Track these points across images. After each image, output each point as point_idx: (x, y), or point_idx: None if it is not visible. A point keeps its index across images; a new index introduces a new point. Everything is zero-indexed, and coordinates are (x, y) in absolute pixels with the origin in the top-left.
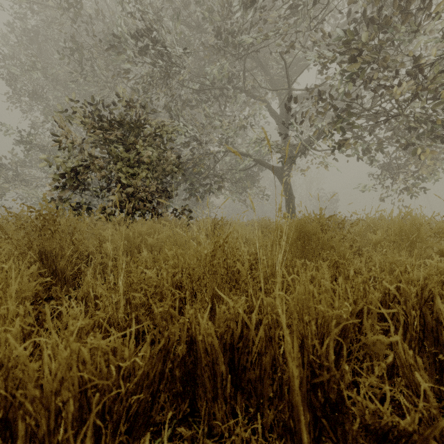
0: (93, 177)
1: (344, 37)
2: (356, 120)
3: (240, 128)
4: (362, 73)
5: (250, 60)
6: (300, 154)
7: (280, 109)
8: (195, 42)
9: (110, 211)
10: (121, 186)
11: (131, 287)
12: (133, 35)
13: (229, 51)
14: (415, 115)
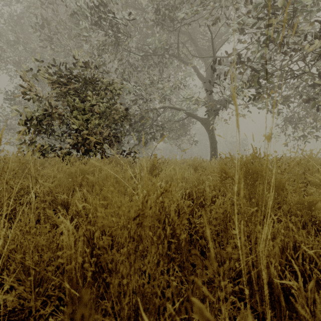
0: (55, 124)
1: (264, 4)
2: (271, 77)
3: (175, 88)
4: (278, 36)
5: (183, 35)
6: (222, 107)
7: (206, 73)
8: (140, 21)
9: (66, 152)
10: (76, 131)
11: (36, 249)
12: (89, 10)
13: (167, 25)
14: (319, 73)
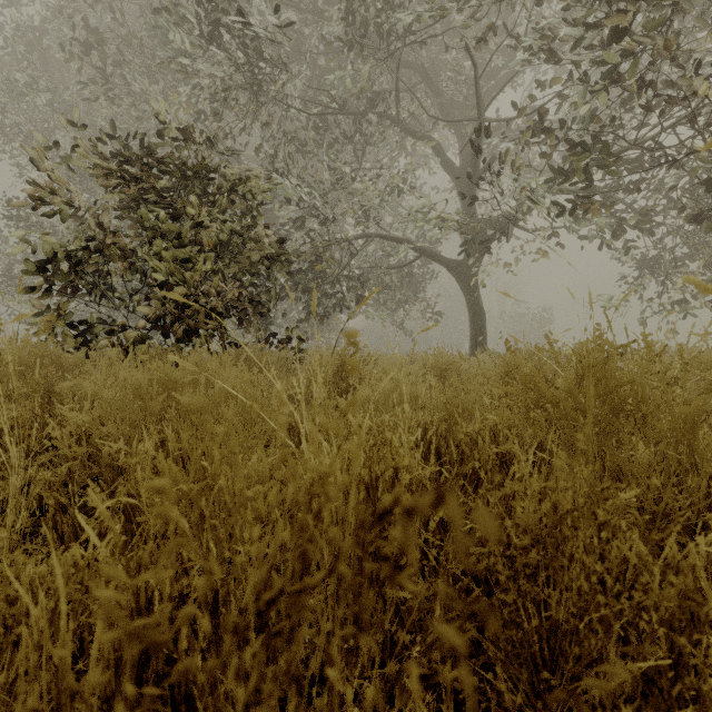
0: (113, 273)
1: None
2: (614, 163)
3: (391, 191)
4: (634, 65)
5: (409, 72)
6: (499, 235)
7: (461, 159)
8: (311, 38)
9: (137, 337)
10: (161, 288)
11: None
12: (194, 10)
13: (373, 45)
14: None
